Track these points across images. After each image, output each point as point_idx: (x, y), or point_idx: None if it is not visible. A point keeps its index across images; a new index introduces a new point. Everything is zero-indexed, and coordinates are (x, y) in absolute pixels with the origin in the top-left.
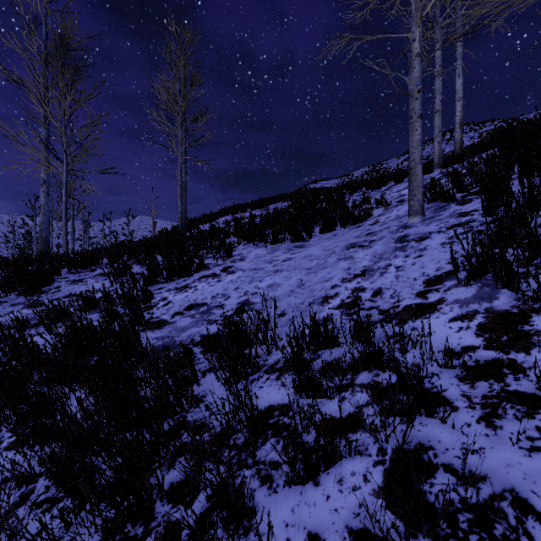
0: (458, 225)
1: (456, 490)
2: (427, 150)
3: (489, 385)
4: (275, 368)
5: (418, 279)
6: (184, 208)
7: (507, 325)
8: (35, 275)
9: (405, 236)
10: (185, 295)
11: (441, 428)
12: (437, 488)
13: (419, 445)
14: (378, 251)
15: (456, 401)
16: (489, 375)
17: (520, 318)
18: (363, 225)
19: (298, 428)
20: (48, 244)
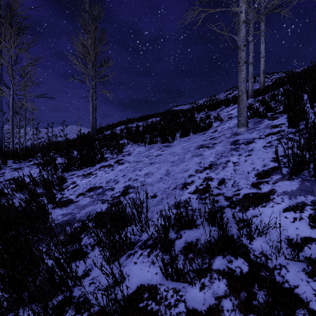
0: (272, 133)
1: None
2: None
3: None
4: (147, 245)
5: (251, 172)
6: (95, 120)
7: None
8: None
9: (236, 140)
10: (88, 180)
11: None
12: None
13: None
14: (219, 150)
15: (311, 303)
16: None
17: None
18: (207, 132)
19: None
20: (1, 143)
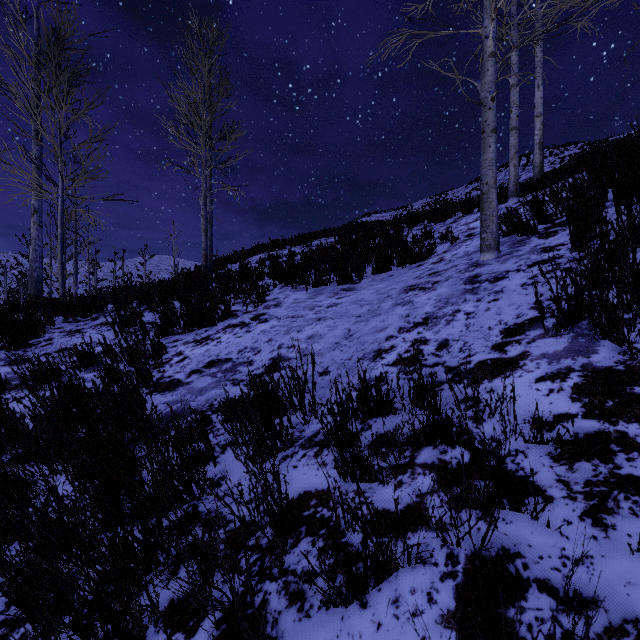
0: (541, 262)
1: (557, 619)
2: (499, 178)
3: (594, 466)
4: (314, 442)
5: (494, 328)
6: (209, 244)
7: (612, 387)
8: (21, 324)
9: (476, 276)
10: (206, 349)
11: (532, 527)
12: (530, 615)
13: (503, 550)
14: (443, 294)
15: (550, 489)
16: (593, 453)
17: (628, 377)
18: (425, 263)
19: (341, 523)
20: (40, 287)
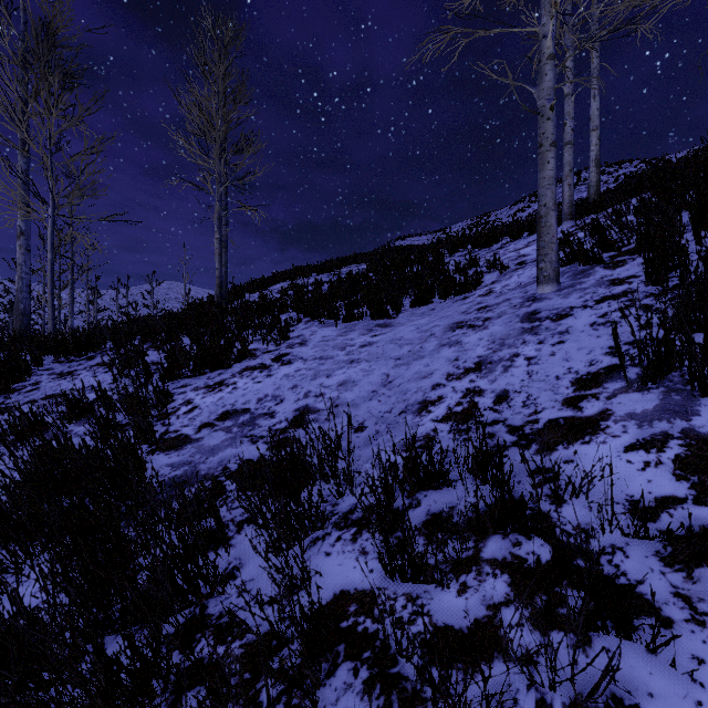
0: (612, 297)
1: None
2: None
3: None
4: (351, 521)
5: (563, 377)
6: (224, 271)
7: None
8: (1, 366)
9: (534, 312)
10: (219, 396)
11: (649, 665)
12: None
13: (613, 699)
14: (497, 334)
15: (667, 607)
16: None
17: None
18: (472, 296)
19: (390, 643)
20: (28, 321)
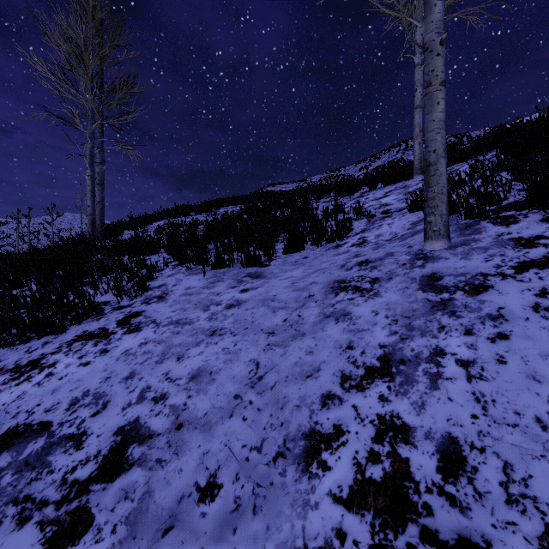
0: (534, 264)
1: None
2: (384, 159)
3: None
4: None
5: None
6: (100, 208)
7: None
8: None
9: (434, 276)
10: (19, 392)
11: None
12: None
13: None
14: (396, 306)
15: None
16: None
17: None
18: (345, 244)
19: None
20: None
